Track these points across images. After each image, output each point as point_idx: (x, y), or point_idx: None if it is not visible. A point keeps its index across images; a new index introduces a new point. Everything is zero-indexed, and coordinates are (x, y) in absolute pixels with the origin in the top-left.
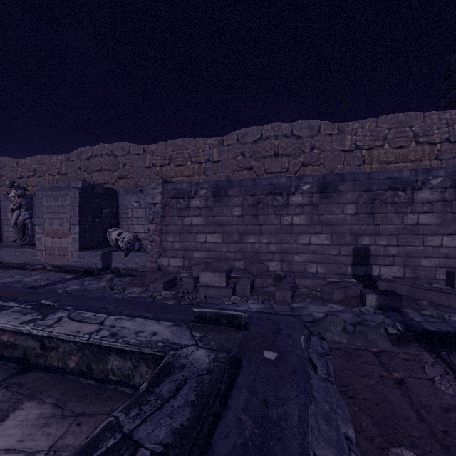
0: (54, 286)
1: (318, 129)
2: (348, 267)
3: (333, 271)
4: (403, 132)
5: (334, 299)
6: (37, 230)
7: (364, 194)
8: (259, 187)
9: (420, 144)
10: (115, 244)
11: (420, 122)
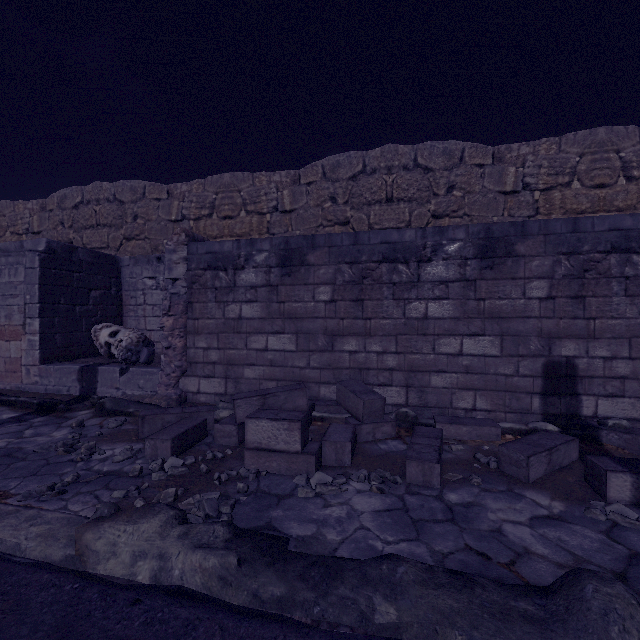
0: None
1: (461, 155)
2: (535, 399)
3: (504, 405)
4: (605, 161)
5: (531, 478)
6: None
7: (565, 261)
8: (365, 247)
9: (633, 182)
10: (107, 352)
11: (633, 144)
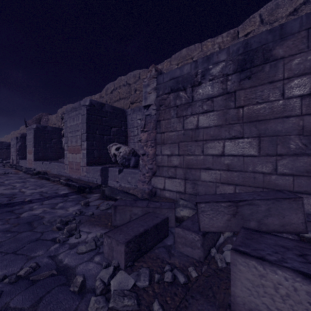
0: (27, 204)
1: None
2: None
3: None
4: None
5: None
6: (65, 148)
7: None
8: None
9: None
10: (115, 160)
11: None
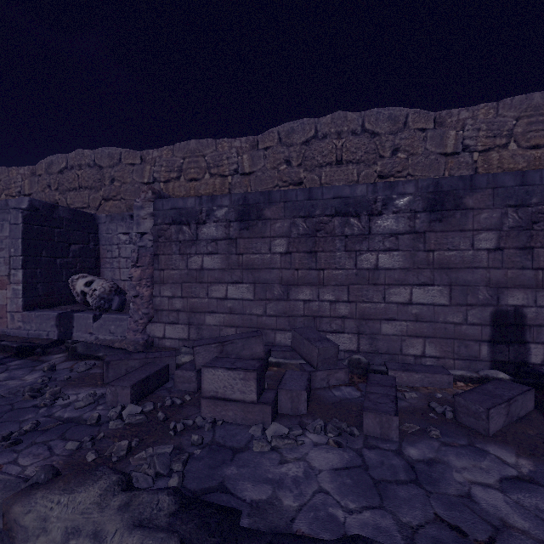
0: None
1: (404, 121)
2: (483, 346)
3: (453, 352)
4: (541, 123)
5: (491, 430)
6: None
7: (513, 213)
8: (319, 202)
9: None
10: (83, 300)
11: None
